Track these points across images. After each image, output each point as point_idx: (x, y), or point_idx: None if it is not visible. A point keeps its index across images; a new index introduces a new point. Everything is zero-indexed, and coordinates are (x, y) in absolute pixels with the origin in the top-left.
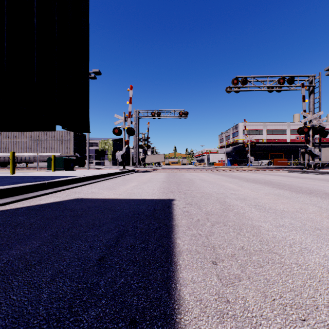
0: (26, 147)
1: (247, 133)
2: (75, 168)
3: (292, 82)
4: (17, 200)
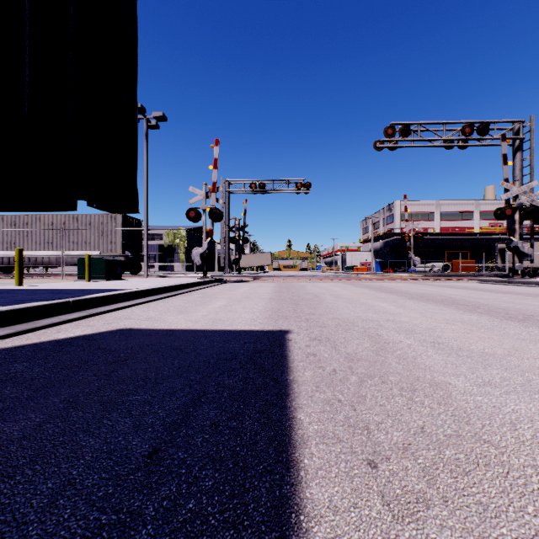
0: (45, 242)
1: (408, 218)
2: (125, 276)
3: (485, 132)
4: (18, 333)
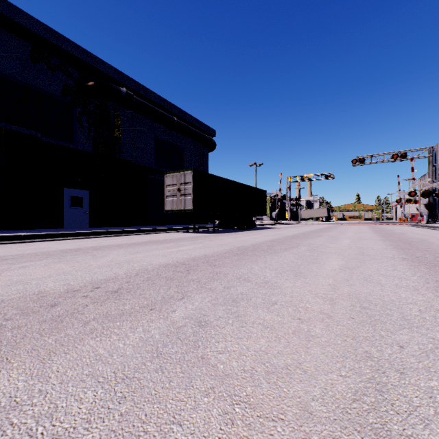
0: None
1: None
2: None
3: (405, 156)
4: None
